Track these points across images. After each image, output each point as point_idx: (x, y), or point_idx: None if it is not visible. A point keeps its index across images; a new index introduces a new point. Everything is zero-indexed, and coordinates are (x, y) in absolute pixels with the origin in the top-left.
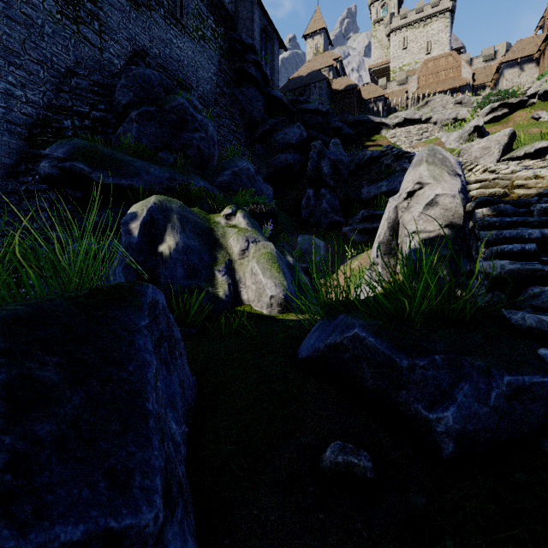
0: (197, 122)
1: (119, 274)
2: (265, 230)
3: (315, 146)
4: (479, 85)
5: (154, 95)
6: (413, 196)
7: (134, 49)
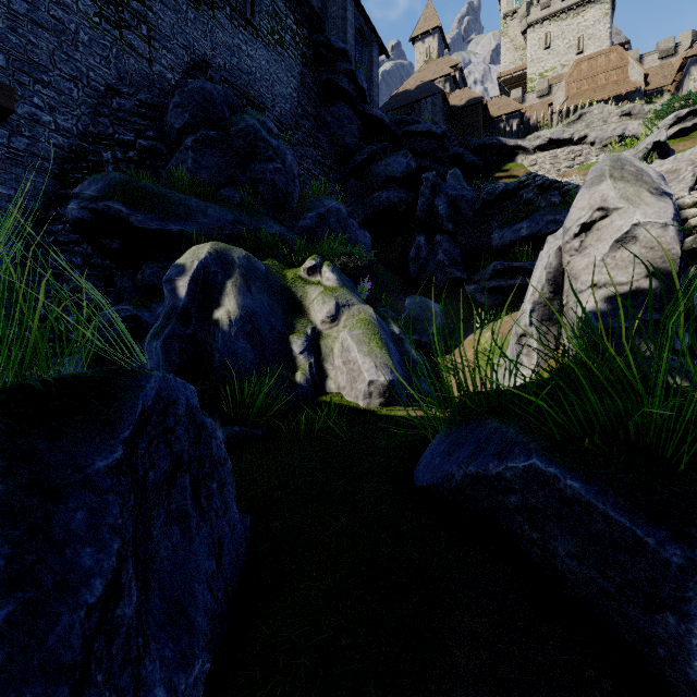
0: (271, 148)
1: (156, 350)
2: (360, 290)
3: (427, 179)
4: (654, 90)
5: (216, 116)
6: (589, 230)
7: (191, 59)
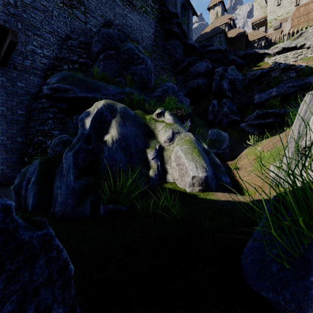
0: (140, 58)
1: (69, 157)
2: (184, 127)
3: (218, 71)
4: None
5: (114, 45)
6: None
7: (104, 21)
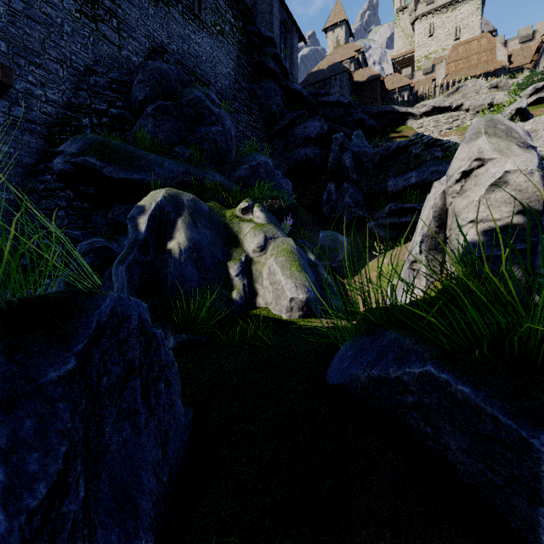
0: (214, 115)
1: (122, 274)
2: (284, 226)
3: (337, 139)
4: (516, 67)
5: (171, 90)
6: (468, 177)
7: (152, 45)
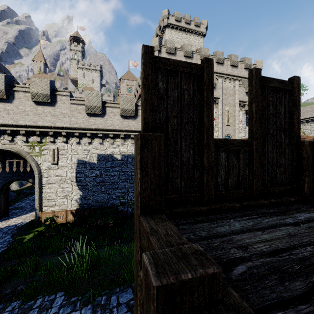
0: None
1: None
2: None
3: None
4: None
5: None
6: None
7: None
